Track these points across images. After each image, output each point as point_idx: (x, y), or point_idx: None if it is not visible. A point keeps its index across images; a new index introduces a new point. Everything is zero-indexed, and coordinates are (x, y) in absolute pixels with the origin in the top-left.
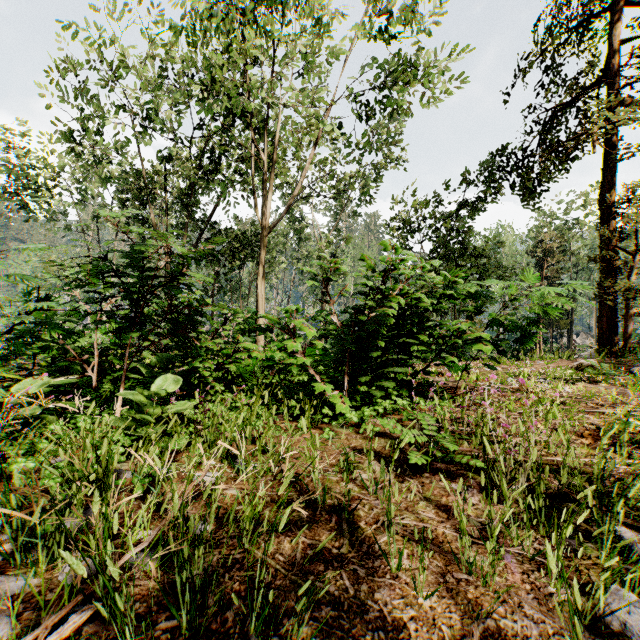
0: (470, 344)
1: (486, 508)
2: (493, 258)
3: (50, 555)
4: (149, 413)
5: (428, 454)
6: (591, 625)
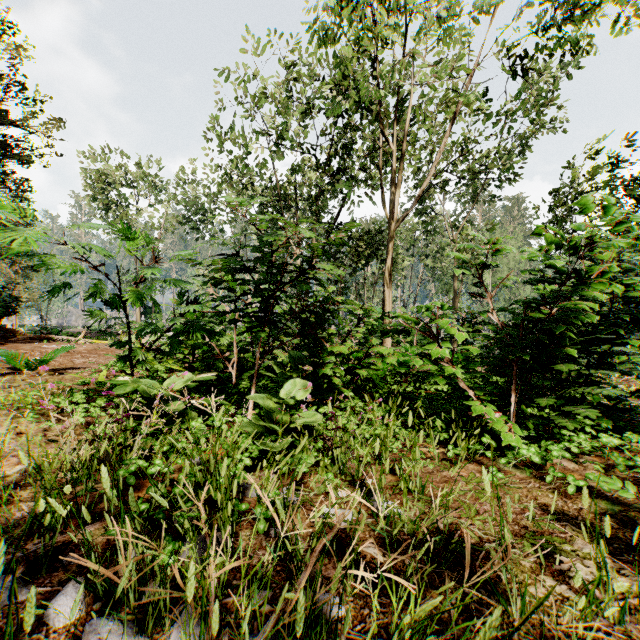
0: None
1: None
2: None
3: (157, 610)
4: (277, 420)
5: None
6: None
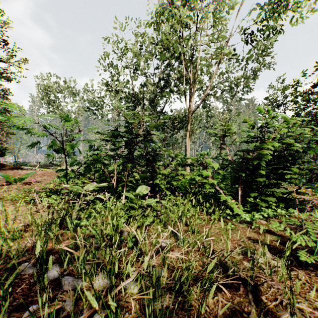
0: None
1: None
2: None
3: (90, 272)
4: (136, 203)
5: (308, 251)
6: None
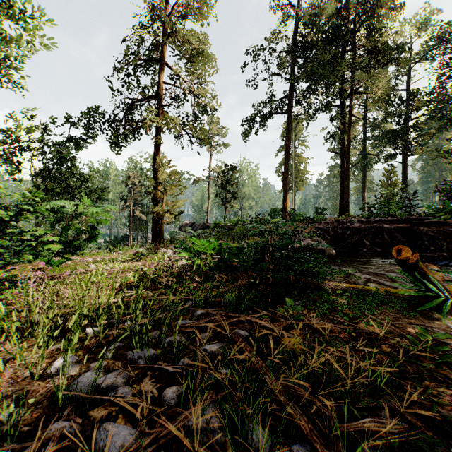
0: (43, 244)
1: (11, 349)
2: (103, 183)
3: None
4: None
5: None
6: (41, 378)
